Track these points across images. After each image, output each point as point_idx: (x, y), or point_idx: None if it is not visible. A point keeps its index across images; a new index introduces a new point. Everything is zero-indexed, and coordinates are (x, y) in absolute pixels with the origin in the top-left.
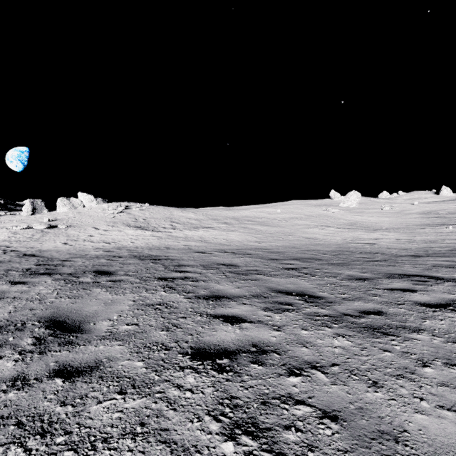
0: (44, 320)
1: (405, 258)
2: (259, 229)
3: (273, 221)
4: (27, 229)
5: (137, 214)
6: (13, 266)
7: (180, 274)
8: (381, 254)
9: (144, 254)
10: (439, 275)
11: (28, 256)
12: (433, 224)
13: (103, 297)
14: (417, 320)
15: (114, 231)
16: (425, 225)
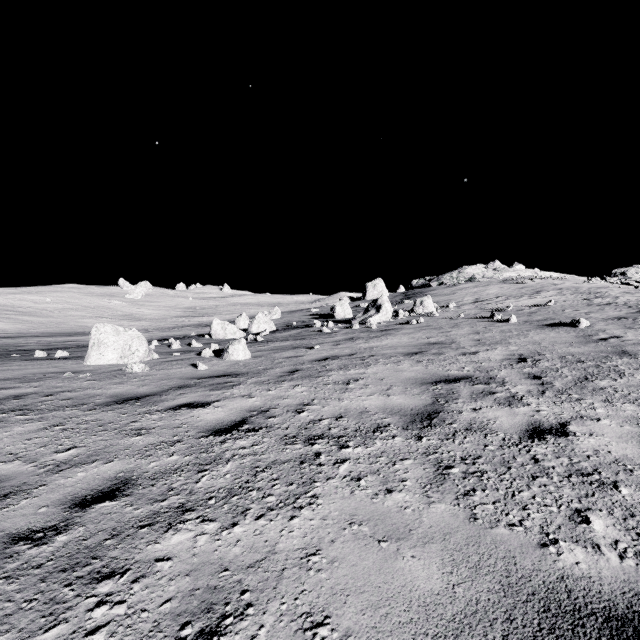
0: None
1: None
2: (28, 320)
3: (44, 312)
4: None
5: None
6: None
7: (3, 337)
8: None
9: None
10: None
11: None
12: (182, 316)
13: None
14: None
15: None
16: (177, 317)
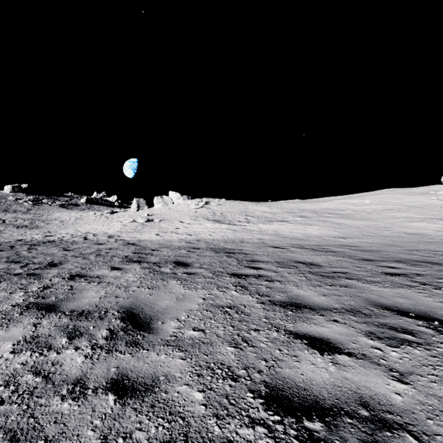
0: (122, 311)
1: None
2: (343, 223)
3: (361, 214)
4: (133, 222)
5: (215, 208)
6: (118, 253)
7: (253, 271)
8: None
9: (219, 246)
10: None
11: (130, 245)
12: None
13: (176, 291)
14: None
15: (195, 224)
16: None
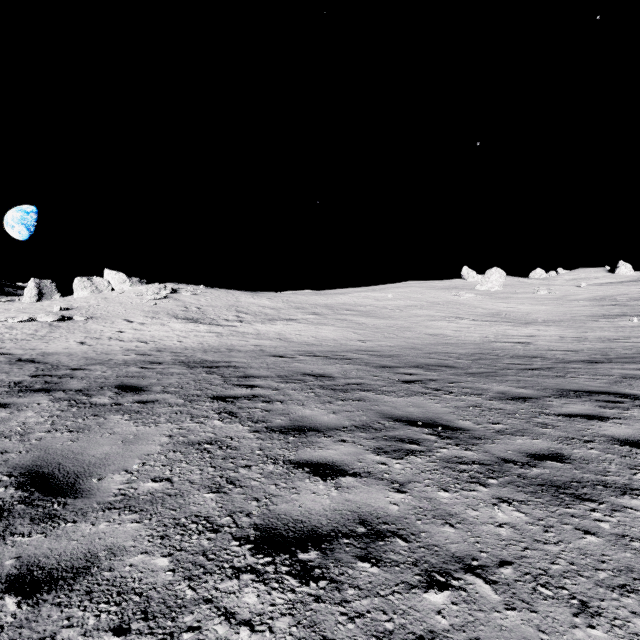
0: (19, 473)
1: (577, 365)
2: (363, 322)
3: (383, 311)
4: (29, 321)
5: (188, 300)
6: None
7: (246, 391)
8: (541, 358)
9: (195, 358)
10: (636, 392)
11: (24, 363)
12: (610, 315)
13: (123, 430)
14: (623, 470)
15: (154, 324)
16: (599, 316)
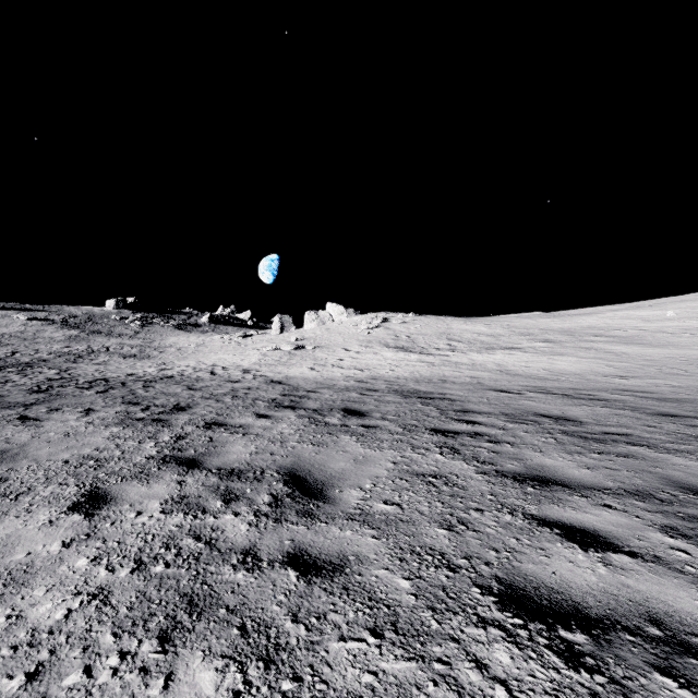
0: (283, 472)
1: None
2: (622, 352)
3: (657, 336)
4: (275, 350)
5: (398, 328)
6: (260, 394)
7: (466, 427)
8: None
9: (408, 388)
10: None
11: (275, 384)
12: None
13: (353, 450)
14: None
15: (368, 353)
16: None
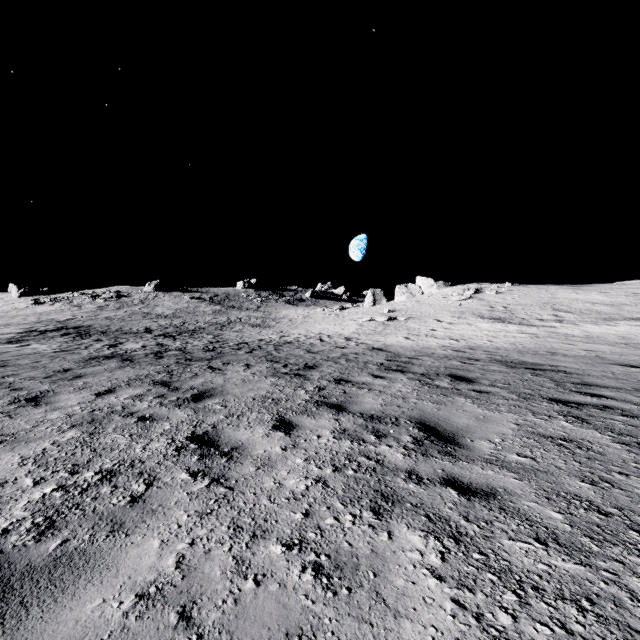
0: (414, 421)
1: None
2: None
3: None
4: (370, 321)
5: (492, 299)
6: (368, 359)
7: (591, 399)
8: None
9: (511, 358)
10: None
11: (377, 350)
12: None
13: (471, 410)
14: None
15: (461, 324)
16: None
